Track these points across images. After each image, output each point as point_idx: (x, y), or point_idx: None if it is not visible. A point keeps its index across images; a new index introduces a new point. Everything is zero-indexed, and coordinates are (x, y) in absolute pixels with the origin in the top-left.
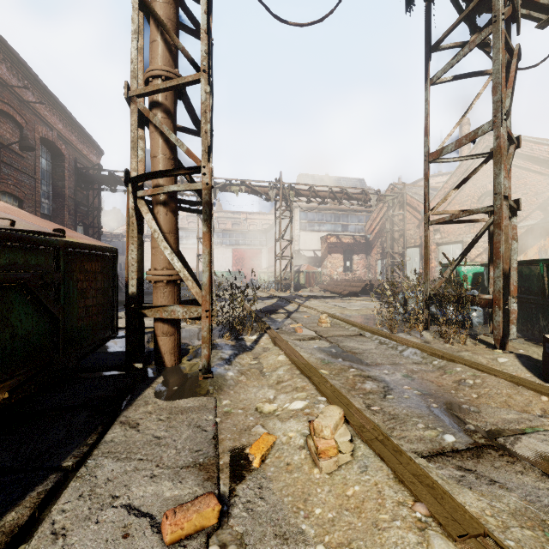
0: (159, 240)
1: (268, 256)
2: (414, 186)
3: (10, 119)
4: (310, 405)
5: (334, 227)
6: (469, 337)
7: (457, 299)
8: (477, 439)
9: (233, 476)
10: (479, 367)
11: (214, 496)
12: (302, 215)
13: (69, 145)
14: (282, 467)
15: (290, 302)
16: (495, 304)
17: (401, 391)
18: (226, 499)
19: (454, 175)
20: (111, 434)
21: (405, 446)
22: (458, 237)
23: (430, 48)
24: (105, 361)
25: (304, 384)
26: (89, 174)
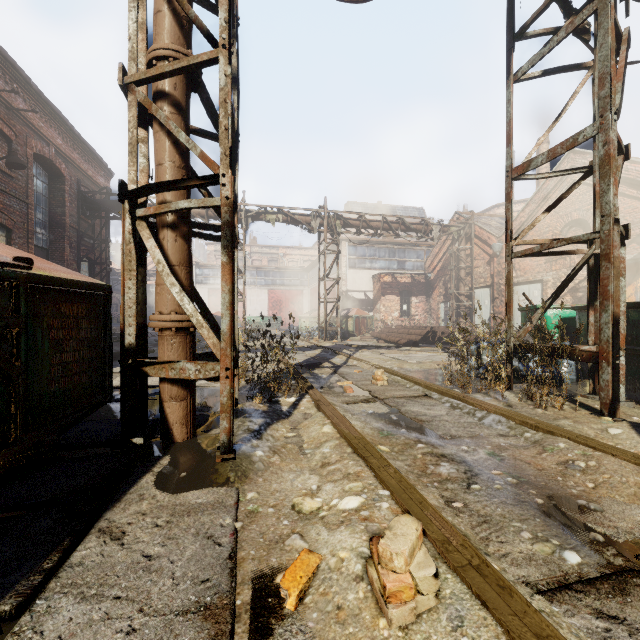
0: (164, 274)
1: (311, 299)
2: (484, 215)
3: None
4: (369, 503)
5: (388, 264)
6: (564, 399)
7: (550, 352)
8: (611, 558)
9: (255, 629)
10: (589, 442)
11: None
12: (350, 250)
13: (71, 164)
14: (330, 613)
15: (337, 353)
16: (602, 359)
17: (490, 478)
18: None
19: (532, 201)
20: (81, 551)
21: (510, 572)
22: (537, 275)
23: (513, 35)
24: (96, 433)
25: (359, 469)
26: (95, 199)
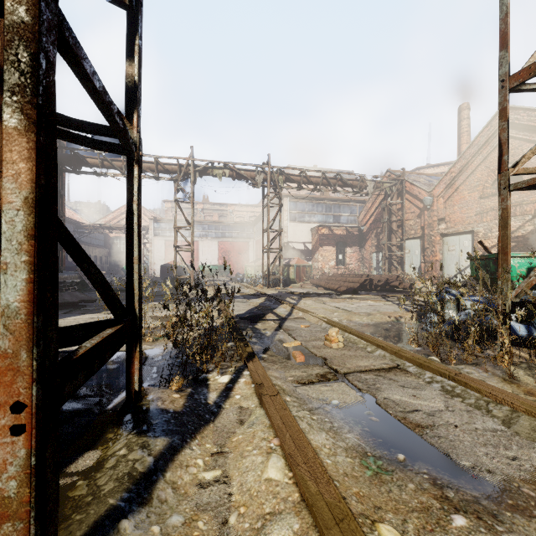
0: None
1: (256, 249)
2: (412, 173)
3: None
4: None
5: (325, 218)
6: None
7: None
8: None
9: None
10: None
11: None
12: (291, 205)
13: None
14: None
15: (280, 302)
16: None
17: None
18: None
19: (462, 157)
20: None
21: None
22: (467, 226)
23: None
24: None
25: None
26: None
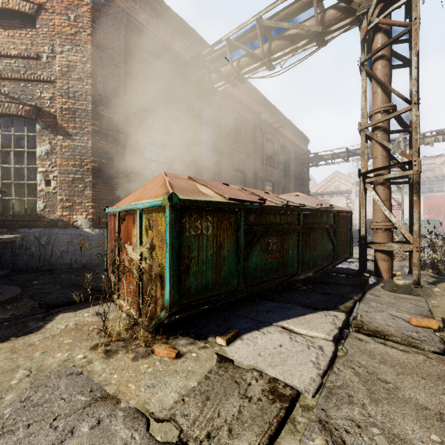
0: (380, 206)
1: None
2: None
3: (269, 141)
4: None
5: None
6: None
7: None
8: None
9: (444, 324)
10: None
11: (435, 320)
12: None
13: (292, 144)
14: None
15: None
16: None
17: None
18: (441, 328)
19: None
20: (367, 296)
21: None
22: None
23: None
24: (342, 271)
25: None
26: (302, 158)
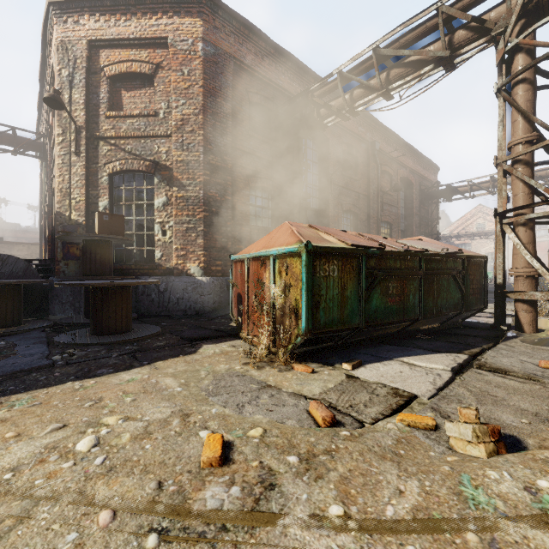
0: (520, 250)
1: None
2: None
3: (386, 174)
4: None
5: None
6: None
7: None
8: None
9: None
10: None
11: None
12: None
13: (416, 174)
14: None
15: None
16: None
17: None
18: None
19: None
20: (499, 346)
21: None
22: None
23: None
24: (476, 325)
25: None
26: (429, 192)
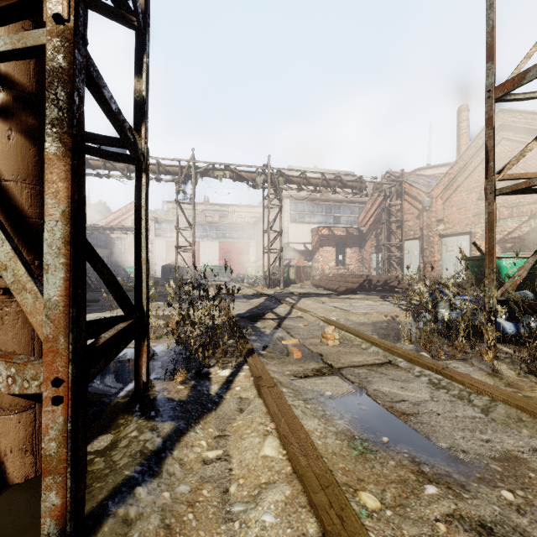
0: None
1: (256, 250)
2: (412, 175)
3: None
4: None
5: (325, 219)
6: None
7: None
8: None
9: None
10: None
11: None
12: (292, 206)
13: None
14: None
15: (280, 302)
16: None
17: None
18: None
19: (460, 159)
20: None
21: None
22: (465, 227)
23: None
24: None
25: None
26: None
